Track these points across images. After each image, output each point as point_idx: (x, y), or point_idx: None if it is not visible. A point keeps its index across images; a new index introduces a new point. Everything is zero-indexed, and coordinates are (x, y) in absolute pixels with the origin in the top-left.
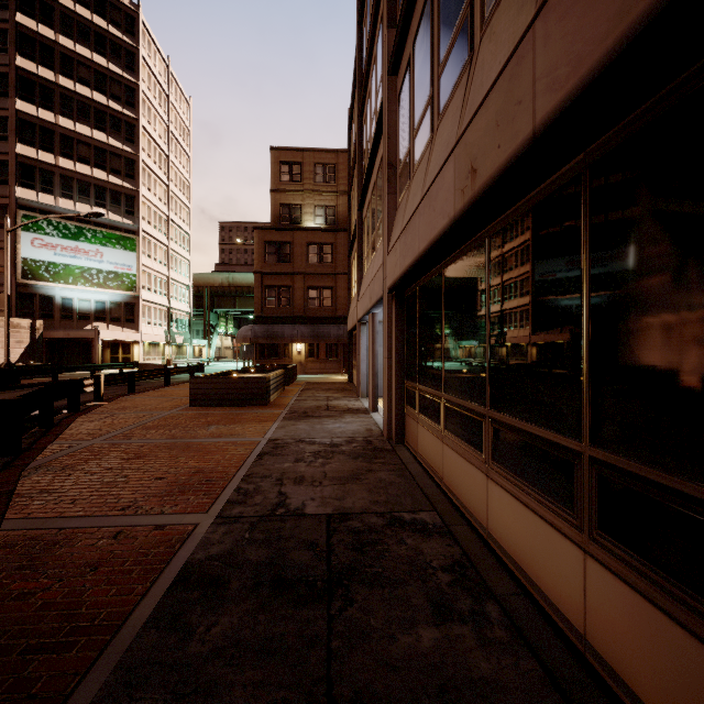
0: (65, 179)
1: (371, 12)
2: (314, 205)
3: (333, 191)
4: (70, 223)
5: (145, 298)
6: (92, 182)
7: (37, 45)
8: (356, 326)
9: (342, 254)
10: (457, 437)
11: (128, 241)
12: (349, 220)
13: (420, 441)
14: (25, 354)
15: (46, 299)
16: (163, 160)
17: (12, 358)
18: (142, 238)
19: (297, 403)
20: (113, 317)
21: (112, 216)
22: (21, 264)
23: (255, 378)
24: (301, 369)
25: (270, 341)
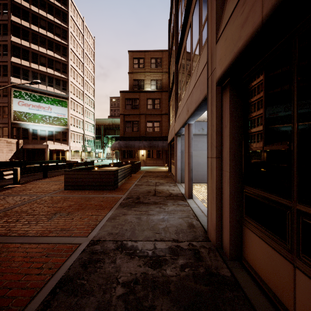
0: (34, 73)
1: None
2: (150, 79)
3: (160, 72)
4: (36, 94)
5: (72, 129)
6: (47, 74)
7: (21, 10)
8: (174, 137)
9: (165, 104)
10: None
11: (63, 102)
12: (168, 81)
13: None
14: (14, 156)
15: (25, 130)
16: (81, 65)
17: (7, 157)
18: (70, 101)
19: (135, 187)
20: (56, 138)
21: (56, 90)
22: (13, 113)
23: (106, 171)
24: (144, 163)
25: (127, 149)
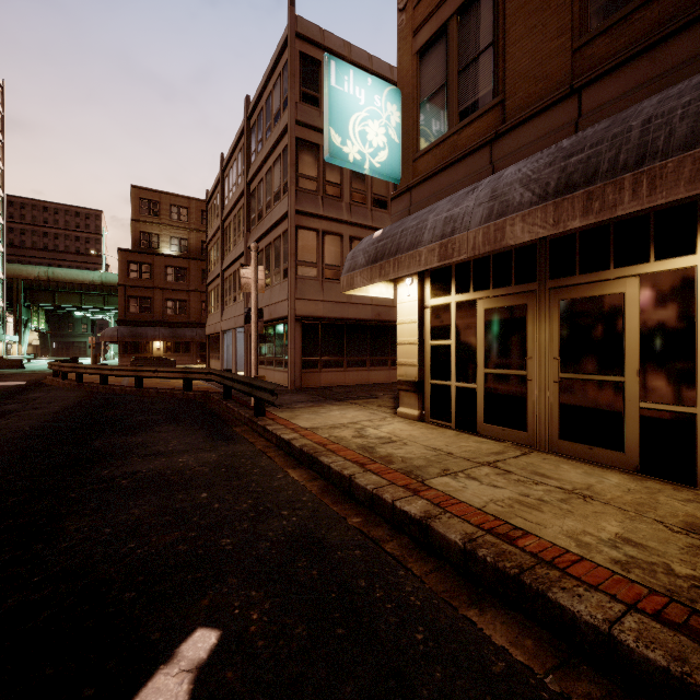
0: None
1: (233, 186)
2: (170, 236)
3: (186, 228)
4: None
5: None
6: None
7: None
8: (220, 333)
9: (194, 276)
10: (269, 366)
11: None
12: (207, 262)
13: (260, 374)
14: None
15: None
16: None
17: None
18: None
19: None
20: None
21: None
22: None
23: (170, 361)
24: None
25: (135, 340)
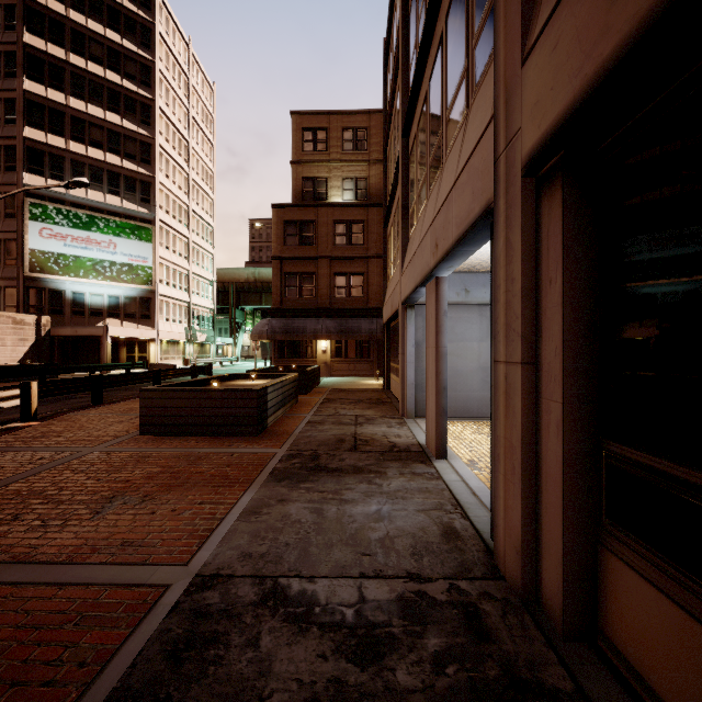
0: (76, 165)
1: None
2: (341, 177)
3: (365, 160)
4: (81, 212)
5: (163, 293)
6: (105, 167)
7: (47, 21)
8: (399, 311)
9: (375, 233)
10: None
11: (143, 231)
12: (384, 181)
13: None
14: (30, 353)
15: (56, 294)
16: (183, 146)
17: (15, 357)
18: (159, 228)
19: (308, 429)
20: (128, 313)
21: (127, 204)
22: (28, 256)
23: (240, 392)
24: (327, 370)
25: (289, 337)
